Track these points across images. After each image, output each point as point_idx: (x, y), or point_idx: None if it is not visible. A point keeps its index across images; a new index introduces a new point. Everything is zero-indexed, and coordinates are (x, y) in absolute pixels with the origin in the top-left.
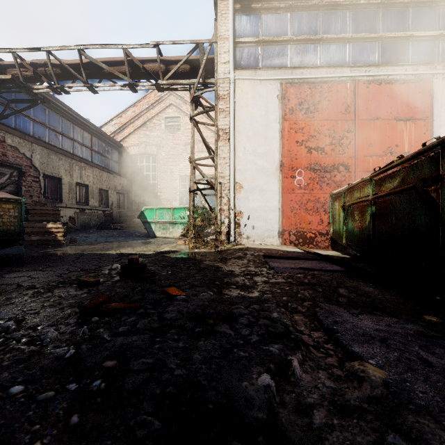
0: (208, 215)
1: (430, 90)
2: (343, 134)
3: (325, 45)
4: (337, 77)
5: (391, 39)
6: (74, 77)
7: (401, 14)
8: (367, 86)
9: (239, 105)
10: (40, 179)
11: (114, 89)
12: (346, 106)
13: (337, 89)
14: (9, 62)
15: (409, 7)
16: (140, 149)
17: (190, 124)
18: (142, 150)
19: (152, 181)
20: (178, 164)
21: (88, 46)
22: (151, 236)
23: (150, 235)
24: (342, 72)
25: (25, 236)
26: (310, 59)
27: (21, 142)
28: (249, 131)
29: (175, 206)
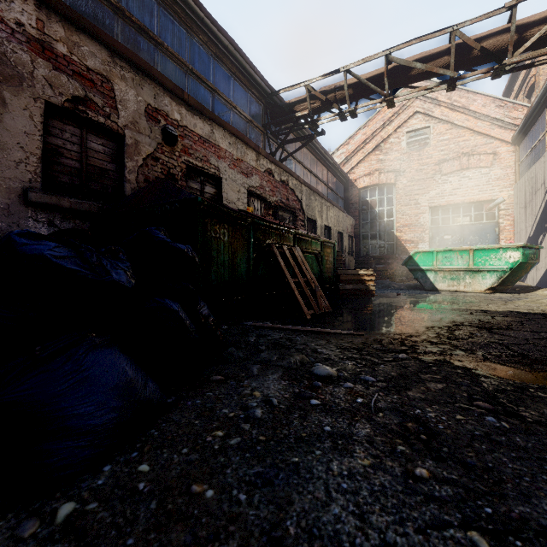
0: (534, 258)
1: None
2: None
3: None
4: None
5: None
6: (365, 94)
7: None
8: None
9: None
10: (305, 223)
11: (420, 94)
12: None
13: None
14: (296, 98)
15: None
16: (372, 180)
17: (445, 134)
18: (374, 180)
19: (387, 219)
20: (426, 192)
21: (400, 46)
22: (428, 289)
23: (425, 287)
24: None
25: (341, 284)
26: None
27: (296, 184)
28: None
29: (478, 246)
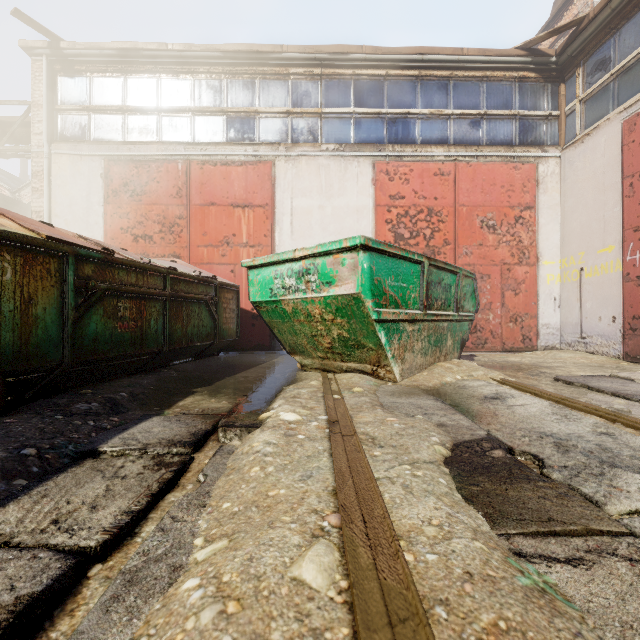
0: None
1: (271, 174)
2: (174, 221)
3: (162, 117)
4: (170, 155)
5: (237, 114)
6: None
7: (247, 86)
8: (201, 167)
9: (56, 184)
10: None
11: None
12: (178, 188)
13: (168, 169)
14: None
15: (256, 78)
16: None
17: None
18: None
19: None
20: None
21: None
22: None
23: None
24: (175, 150)
25: None
26: (145, 133)
27: None
28: (69, 215)
29: None
